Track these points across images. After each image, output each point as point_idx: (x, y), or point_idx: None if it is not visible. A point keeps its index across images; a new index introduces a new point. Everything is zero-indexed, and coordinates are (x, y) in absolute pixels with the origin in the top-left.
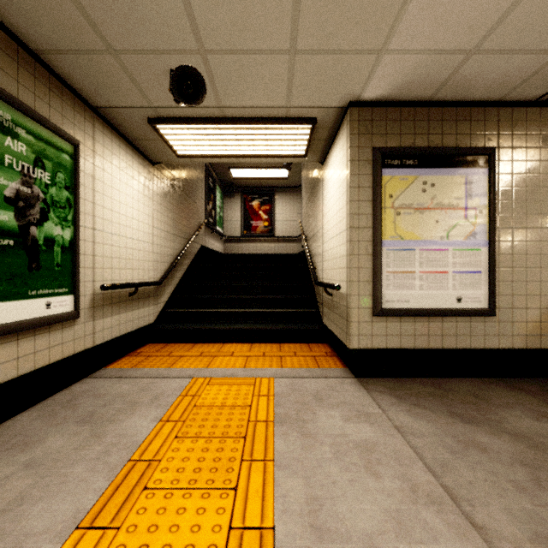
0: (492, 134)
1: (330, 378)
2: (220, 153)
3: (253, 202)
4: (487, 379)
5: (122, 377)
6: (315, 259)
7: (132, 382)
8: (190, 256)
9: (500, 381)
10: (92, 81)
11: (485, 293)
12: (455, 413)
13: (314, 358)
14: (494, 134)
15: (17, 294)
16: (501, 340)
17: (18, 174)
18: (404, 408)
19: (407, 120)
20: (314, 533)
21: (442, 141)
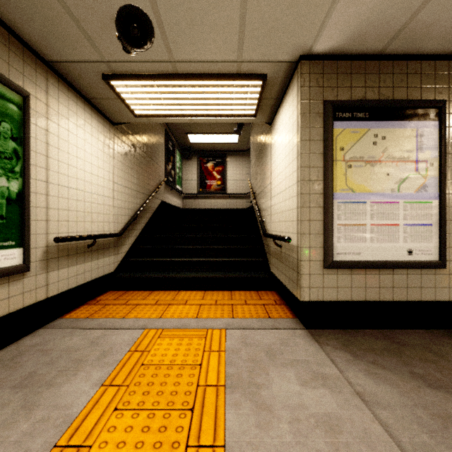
0: (443, 87)
1: (281, 330)
2: (175, 113)
3: (208, 164)
4: (437, 331)
5: (76, 328)
6: (263, 212)
7: (84, 334)
8: (151, 210)
9: (450, 333)
10: (39, 30)
11: (436, 245)
12: (417, 375)
13: (264, 306)
14: (445, 87)
15: None
16: (451, 292)
17: None
18: (362, 368)
19: (357, 73)
20: None
21: (392, 94)
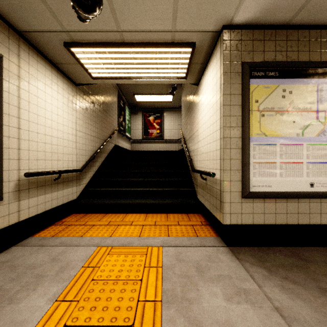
0: None
1: (207, 247)
2: (123, 75)
3: (150, 117)
4: None
5: (42, 245)
6: (191, 153)
7: (47, 251)
8: (106, 151)
9: None
10: (9, 2)
11: None
12: (325, 290)
13: (193, 227)
14: None
15: None
16: None
17: None
18: (277, 283)
19: (269, 40)
20: None
21: (297, 57)
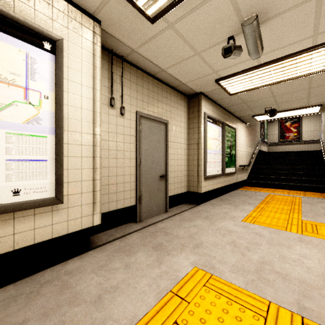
0: None
1: None
2: (275, 118)
3: (286, 123)
4: None
5: (245, 191)
6: None
7: (249, 192)
8: (255, 155)
9: None
10: (240, 113)
11: None
12: None
13: (322, 196)
14: None
15: (229, 166)
16: None
17: (229, 141)
18: None
19: None
20: (311, 211)
21: None
